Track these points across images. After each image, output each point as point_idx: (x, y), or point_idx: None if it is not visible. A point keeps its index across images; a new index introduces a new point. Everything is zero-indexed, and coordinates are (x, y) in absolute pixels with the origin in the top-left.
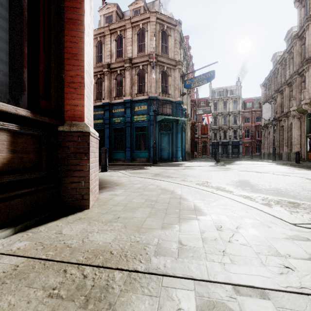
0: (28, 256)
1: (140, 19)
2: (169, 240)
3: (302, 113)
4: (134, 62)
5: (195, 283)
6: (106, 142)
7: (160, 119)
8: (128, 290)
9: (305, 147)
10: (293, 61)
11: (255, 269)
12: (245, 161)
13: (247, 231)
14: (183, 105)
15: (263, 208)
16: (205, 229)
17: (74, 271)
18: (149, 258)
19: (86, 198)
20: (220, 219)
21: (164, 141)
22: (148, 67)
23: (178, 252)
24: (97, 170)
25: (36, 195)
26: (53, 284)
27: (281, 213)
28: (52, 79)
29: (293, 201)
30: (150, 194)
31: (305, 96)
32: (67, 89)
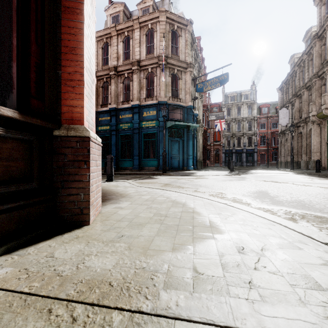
0: (7, 289)
1: (149, 18)
2: (182, 267)
3: (322, 118)
4: (142, 65)
5: None
6: (113, 149)
7: (170, 125)
8: None
9: (325, 155)
10: (312, 63)
11: (294, 311)
12: (261, 170)
13: (275, 254)
14: (195, 110)
15: (288, 223)
16: (225, 252)
17: (61, 311)
18: (157, 293)
19: (85, 212)
20: (241, 238)
21: (175, 148)
22: (157, 70)
23: (193, 283)
24: (99, 181)
25: (25, 210)
26: None
27: (309, 230)
28: (46, 76)
29: (320, 216)
30: (159, 207)
31: (326, 101)
32: (64, 87)
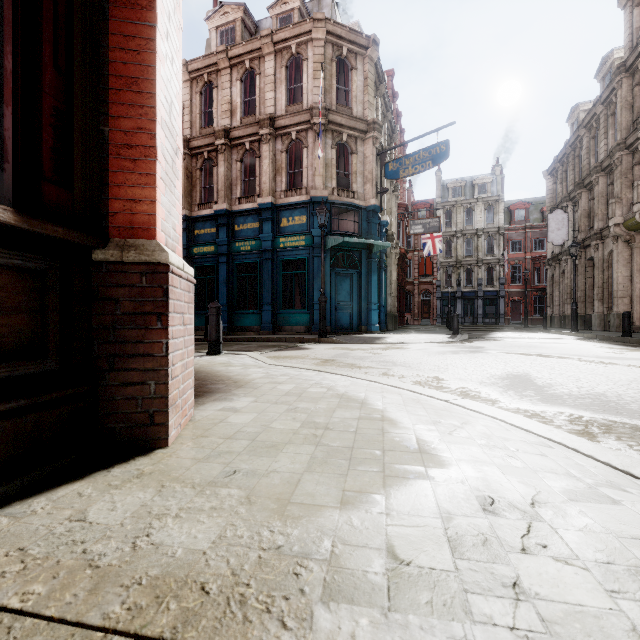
0: None
1: (293, 34)
2: (363, 545)
3: (634, 231)
4: (279, 126)
5: None
6: (222, 292)
7: (333, 244)
8: None
9: None
10: (614, 122)
11: None
12: (513, 332)
13: (563, 515)
14: (383, 215)
15: (578, 443)
16: (454, 509)
17: None
18: (308, 612)
19: (159, 420)
20: (486, 477)
21: (343, 289)
22: (309, 136)
23: (388, 587)
24: (190, 354)
25: (30, 418)
26: None
27: (625, 457)
28: (76, 136)
29: None
30: (312, 408)
31: None
32: (115, 161)
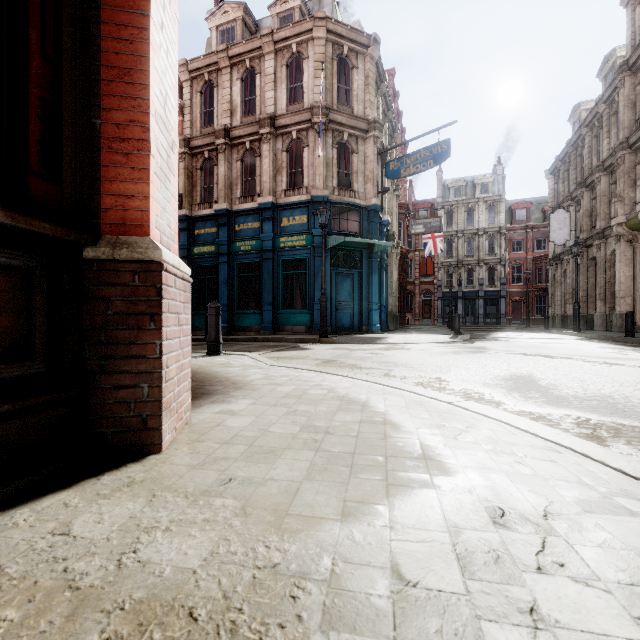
0: None
1: (293, 33)
2: (366, 563)
3: (636, 230)
4: (280, 125)
5: None
6: (222, 292)
7: (334, 244)
8: None
9: None
10: (617, 121)
11: None
12: (515, 332)
13: (578, 529)
14: (384, 215)
15: (587, 448)
16: (462, 522)
17: None
18: None
19: (153, 425)
20: (495, 486)
21: (344, 289)
22: (309, 135)
23: (393, 613)
24: (186, 356)
25: (15, 423)
26: None
27: (637, 463)
28: (65, 128)
29: None
30: (312, 410)
31: None
32: (106, 155)
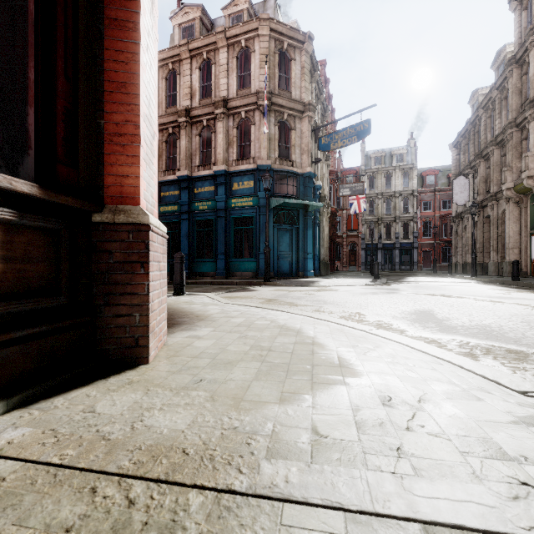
0: (26, 459)
1: (242, 31)
2: (295, 426)
3: (522, 194)
4: (231, 107)
5: (346, 517)
6: (184, 243)
7: (276, 205)
8: (214, 533)
9: (528, 253)
10: (507, 104)
11: (464, 489)
12: (424, 277)
13: (439, 408)
14: (317, 180)
15: (463, 361)
16: (361, 404)
17: (111, 490)
18: (256, 464)
19: (142, 343)
20: (388, 383)
21: (284, 242)
22: (256, 115)
23: (311, 450)
24: (164, 294)
25: (49, 340)
26: (68, 518)
27: (496, 371)
28: (80, 128)
29: (515, 349)
30: (259, 335)
31: (529, 165)
32: (108, 146)
